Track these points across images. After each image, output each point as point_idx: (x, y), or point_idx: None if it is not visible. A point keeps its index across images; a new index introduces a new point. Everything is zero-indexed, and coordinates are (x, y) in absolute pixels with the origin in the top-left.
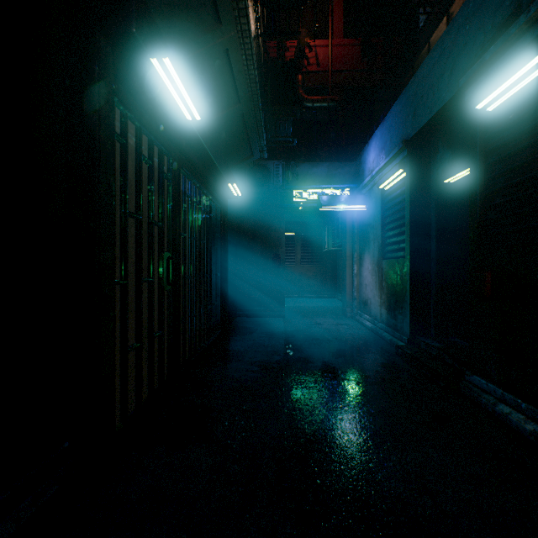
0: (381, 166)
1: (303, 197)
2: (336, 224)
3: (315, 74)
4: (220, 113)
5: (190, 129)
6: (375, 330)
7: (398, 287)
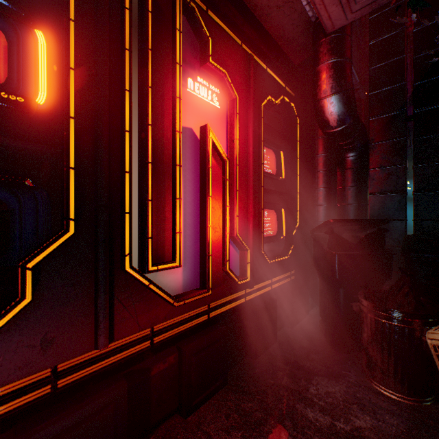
0: None
1: None
2: None
3: None
4: None
5: None
6: None
7: None
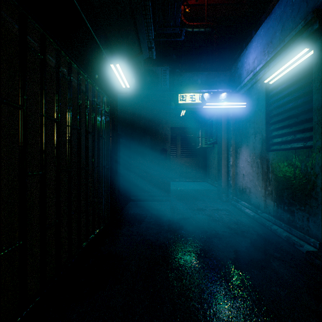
0: (269, 58)
1: (187, 100)
2: (210, 125)
3: (194, 7)
4: None
5: None
6: (259, 220)
7: (298, 180)
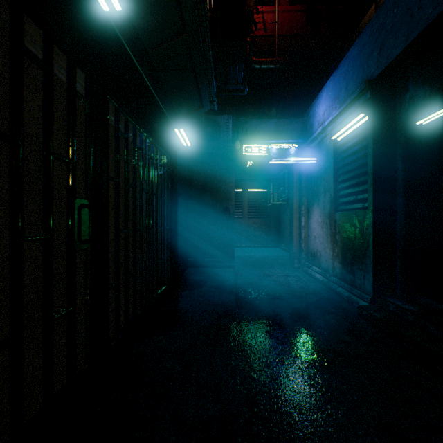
0: (335, 115)
1: (252, 152)
2: (282, 179)
3: (263, 38)
4: (163, 44)
5: (114, 36)
6: (327, 284)
7: (357, 240)
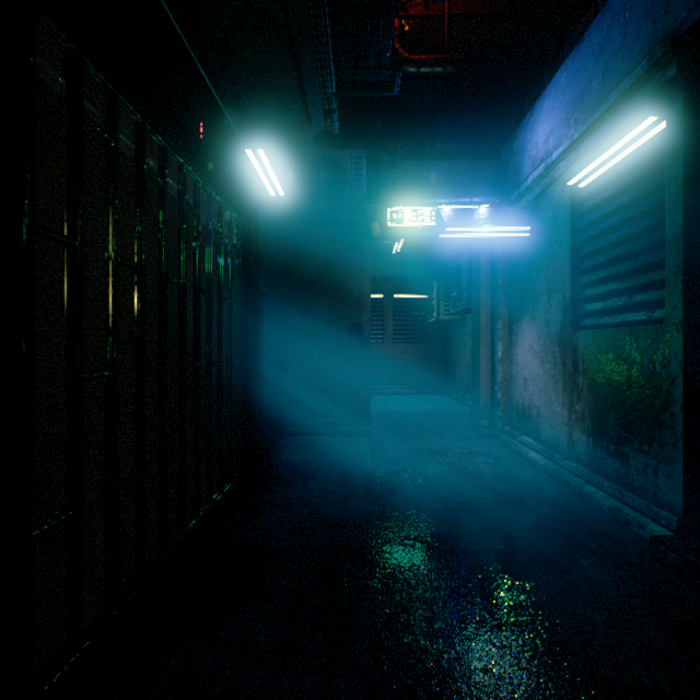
0: (578, 133)
1: (405, 221)
2: (456, 274)
3: (421, 21)
4: None
5: None
6: (558, 475)
7: (637, 390)
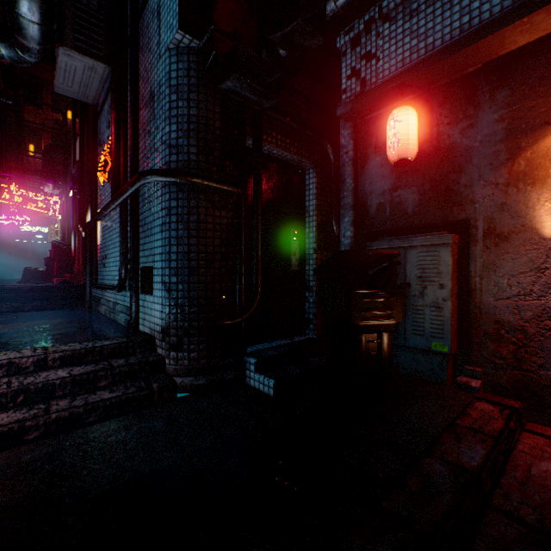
0: None
1: (25, 229)
2: None
3: None
4: None
5: None
6: None
7: None
